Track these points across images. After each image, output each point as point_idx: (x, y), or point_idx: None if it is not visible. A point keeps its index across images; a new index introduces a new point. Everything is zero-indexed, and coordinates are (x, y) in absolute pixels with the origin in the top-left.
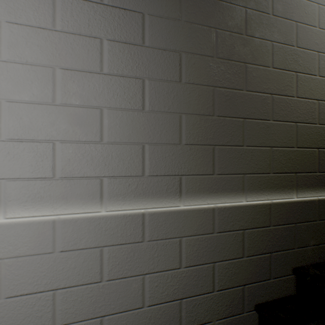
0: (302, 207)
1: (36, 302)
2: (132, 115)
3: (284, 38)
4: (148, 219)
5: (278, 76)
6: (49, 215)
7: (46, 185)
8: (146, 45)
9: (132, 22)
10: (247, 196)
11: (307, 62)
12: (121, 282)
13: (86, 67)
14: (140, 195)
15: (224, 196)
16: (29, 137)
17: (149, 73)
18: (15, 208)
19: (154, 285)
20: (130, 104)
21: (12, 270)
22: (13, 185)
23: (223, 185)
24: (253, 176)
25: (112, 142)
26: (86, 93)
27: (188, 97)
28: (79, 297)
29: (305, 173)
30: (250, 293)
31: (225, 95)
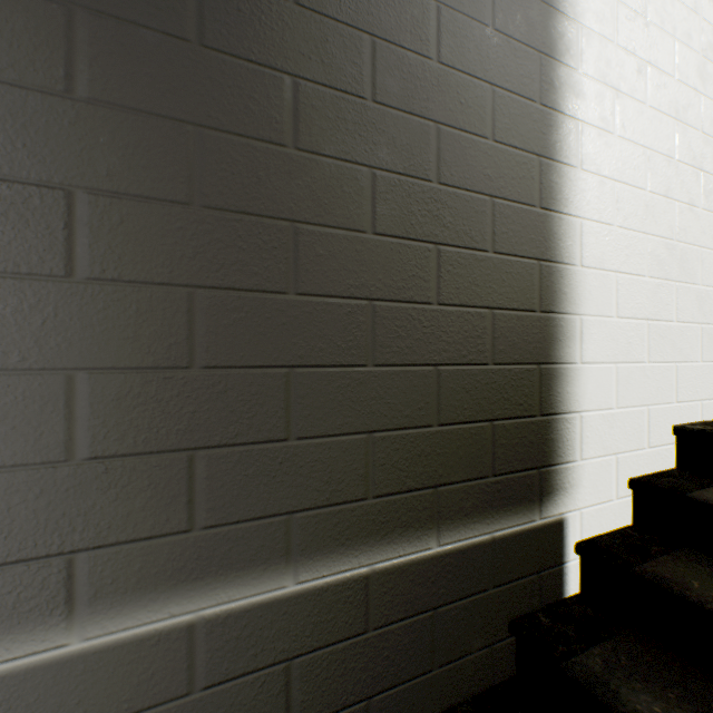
0: (453, 565)
1: None
2: None
3: (405, 161)
4: None
5: (388, 254)
6: None
7: None
8: None
9: None
10: (299, 570)
11: (467, 220)
12: None
13: None
14: None
15: (226, 583)
16: None
17: None
18: None
19: None
20: None
21: None
22: None
23: (223, 554)
24: (319, 513)
25: None
26: None
27: (99, 321)
28: None
29: (460, 483)
30: None
31: (231, 307)
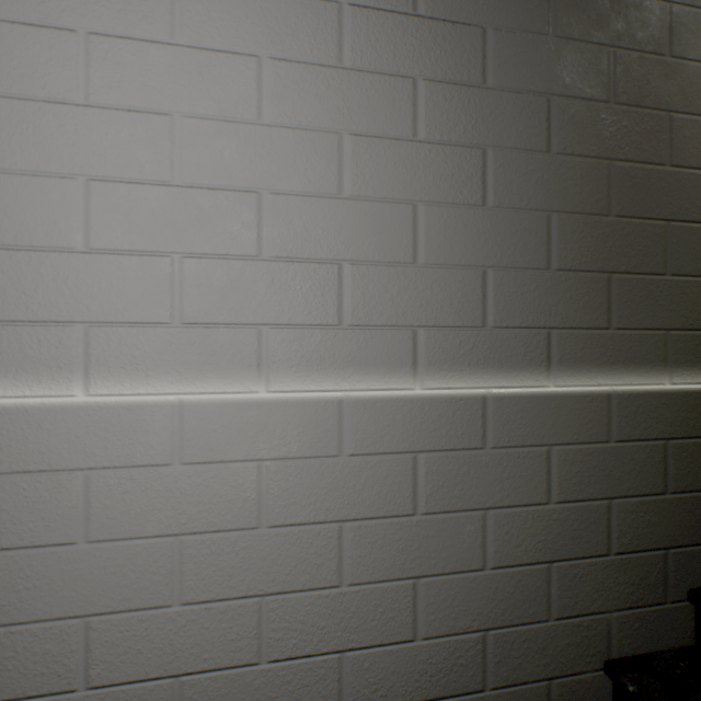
0: None
1: (313, 539)
2: (465, 215)
3: None
4: (491, 408)
5: None
6: (332, 390)
7: (328, 338)
8: (488, 86)
9: (464, 44)
10: (672, 374)
11: None
12: (447, 519)
13: (389, 130)
14: (479, 363)
15: (628, 371)
16: (303, 255)
17: (493, 137)
18: (283, 376)
19: (502, 531)
20: (462, 196)
21: (277, 481)
22: (280, 335)
23: (626, 350)
24: (684, 335)
25: (432, 264)
26: (390, 176)
27: (561, 181)
28: (379, 538)
29: None
30: (678, 565)
31: (631, 175)
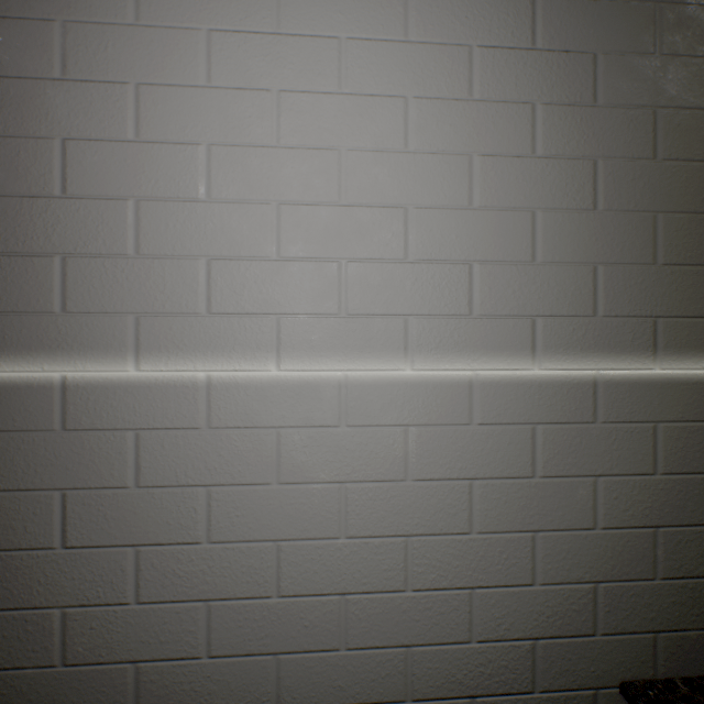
0: None
1: (448, 493)
2: (578, 219)
3: None
4: (601, 387)
5: None
6: (463, 369)
7: (460, 326)
8: (599, 104)
9: (577, 70)
10: None
11: None
12: (561, 483)
13: (511, 149)
14: (590, 348)
15: None
16: (440, 257)
17: (603, 149)
18: (424, 357)
19: (611, 496)
20: (575, 202)
21: (420, 444)
22: (422, 324)
23: None
24: None
25: (549, 262)
26: (512, 188)
27: (667, 184)
28: (502, 495)
29: None
30: None
31: None
